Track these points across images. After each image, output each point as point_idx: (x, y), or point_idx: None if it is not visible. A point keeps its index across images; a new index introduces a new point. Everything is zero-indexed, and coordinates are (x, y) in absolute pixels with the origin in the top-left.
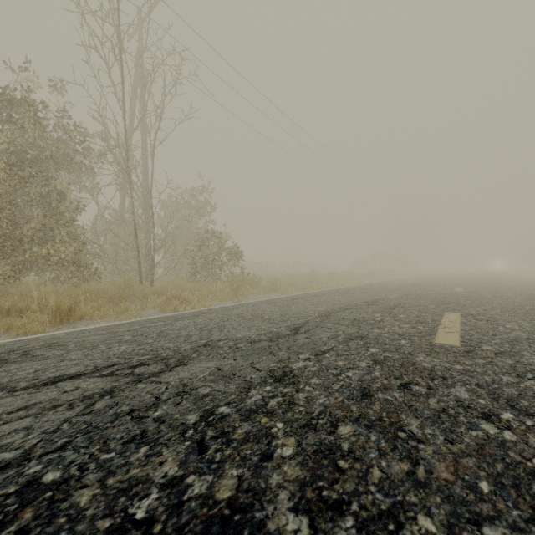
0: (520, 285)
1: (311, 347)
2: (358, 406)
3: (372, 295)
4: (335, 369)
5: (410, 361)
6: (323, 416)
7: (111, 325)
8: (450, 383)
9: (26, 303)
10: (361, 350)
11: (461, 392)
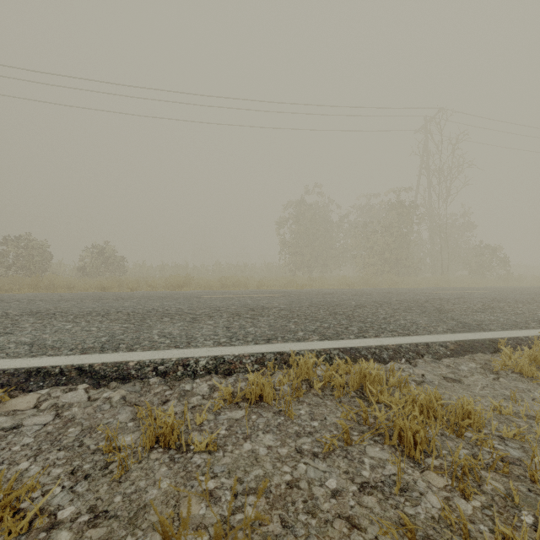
0: None
1: None
2: None
3: None
4: None
5: None
6: None
7: None
8: None
9: (419, 282)
10: None
11: None
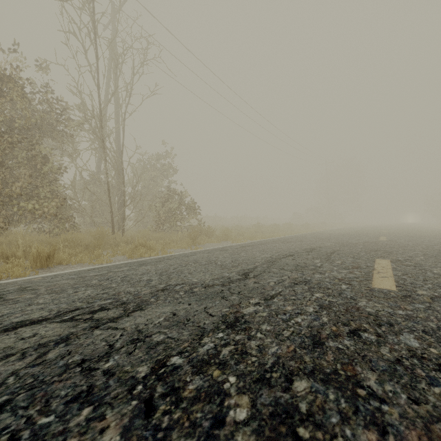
0: (433, 235)
1: (260, 291)
2: (311, 356)
3: (310, 243)
4: (284, 315)
5: (353, 306)
6: (277, 368)
7: (83, 270)
8: (398, 329)
9: (12, 251)
10: (306, 295)
11: (411, 340)
